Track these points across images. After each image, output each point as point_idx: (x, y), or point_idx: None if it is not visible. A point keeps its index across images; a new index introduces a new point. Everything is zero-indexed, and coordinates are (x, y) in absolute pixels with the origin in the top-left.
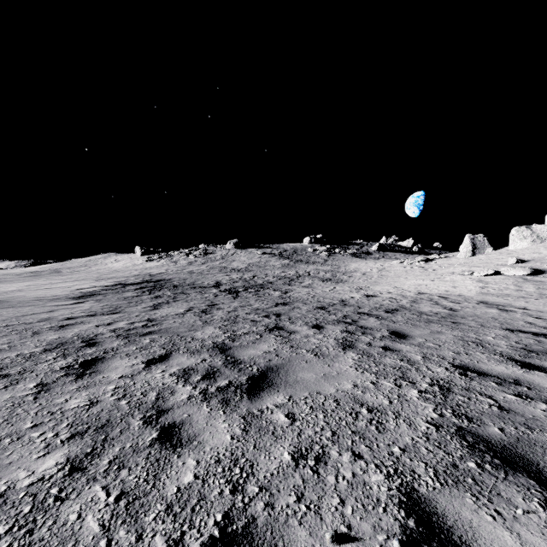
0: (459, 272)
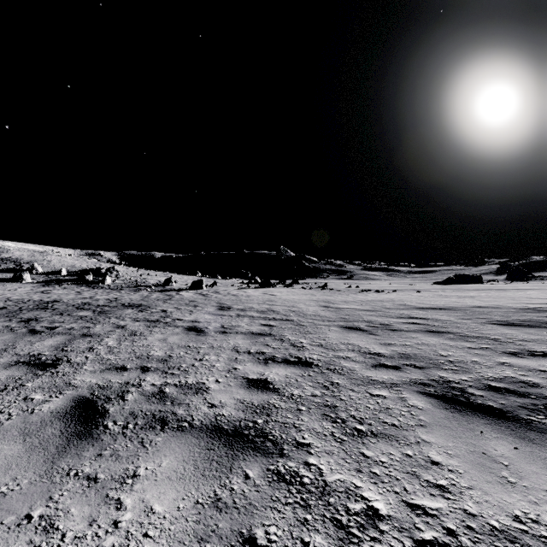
0: None
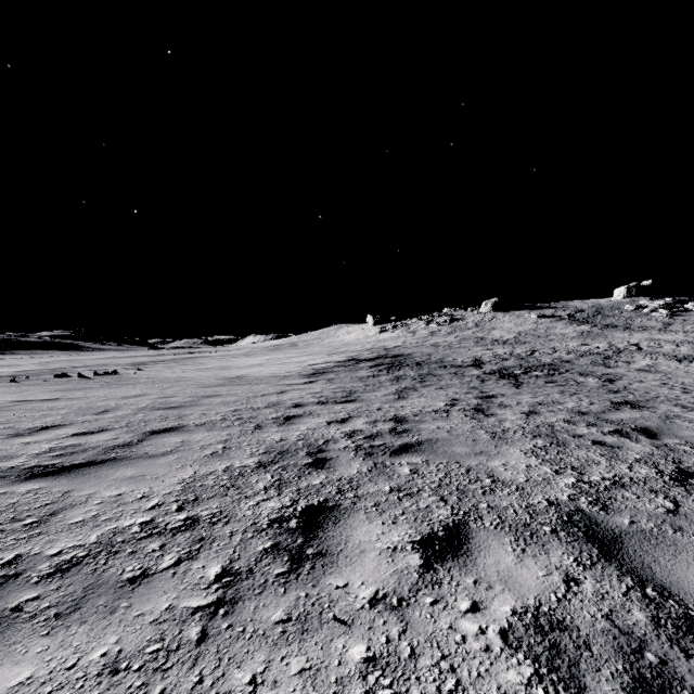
0: None
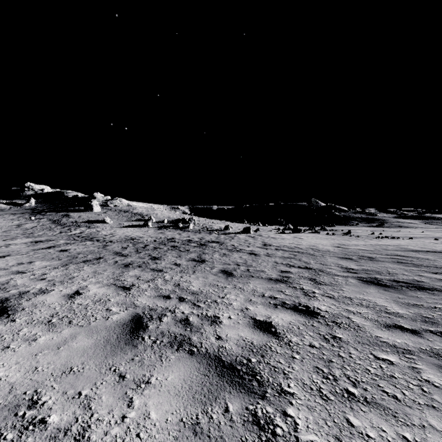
0: None
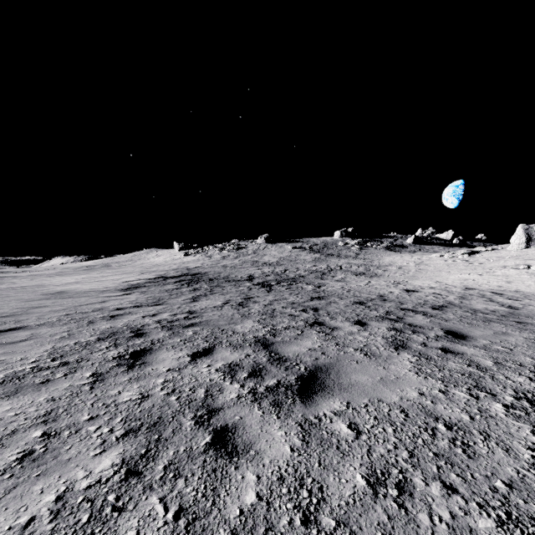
0: (512, 265)
